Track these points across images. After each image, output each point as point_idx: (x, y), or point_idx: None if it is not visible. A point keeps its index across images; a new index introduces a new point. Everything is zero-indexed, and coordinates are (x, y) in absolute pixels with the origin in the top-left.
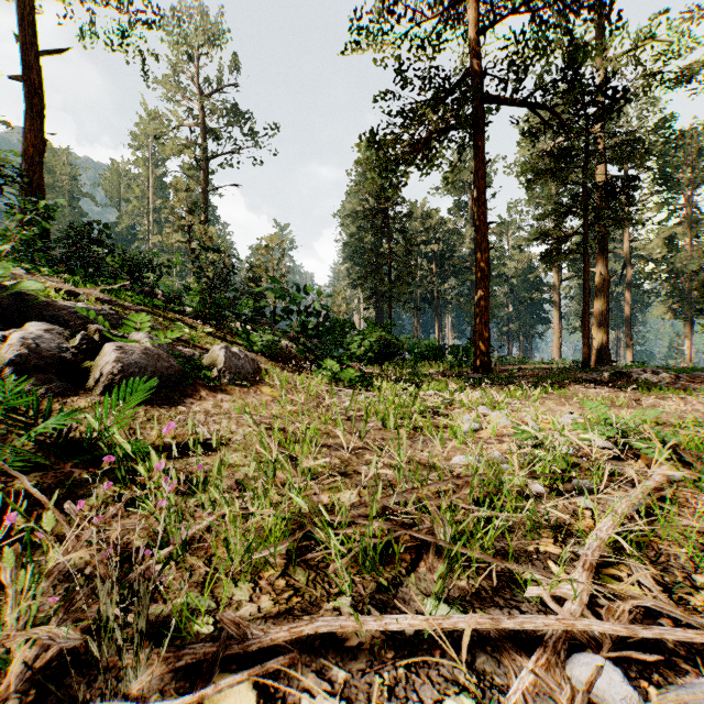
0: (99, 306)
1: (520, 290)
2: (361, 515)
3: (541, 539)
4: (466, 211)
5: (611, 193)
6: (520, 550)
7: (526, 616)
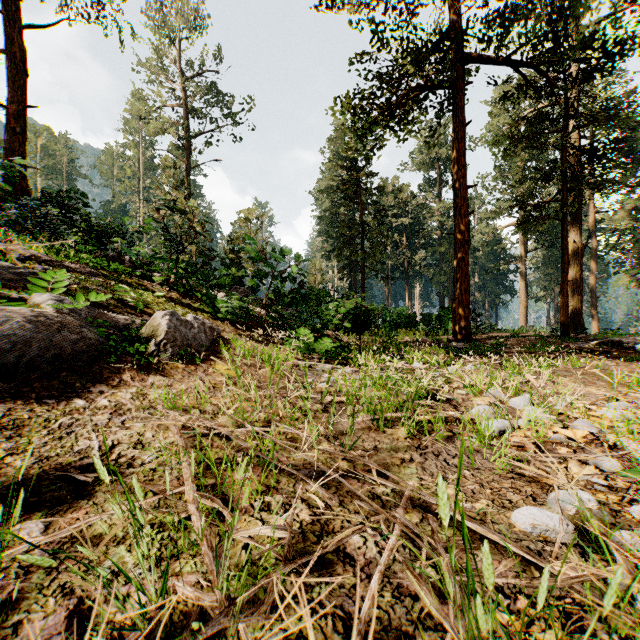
0: (29, 265)
1: (486, 262)
2: None
3: None
4: (435, 187)
5: (592, 157)
6: None
7: None
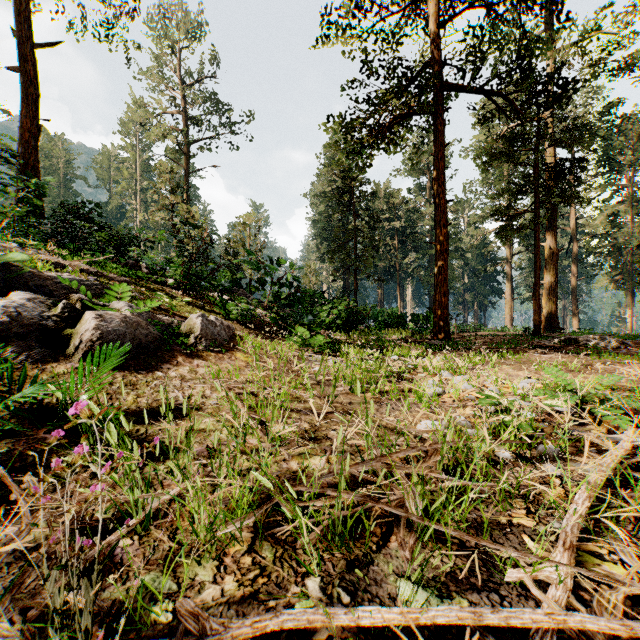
0: (85, 277)
1: (475, 264)
2: (330, 483)
3: (513, 510)
4: (426, 191)
5: (560, 173)
6: (493, 522)
7: (511, 609)
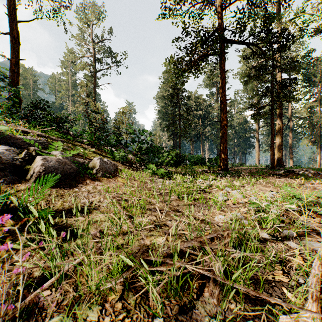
0: (39, 138)
1: (240, 132)
2: (168, 253)
3: (275, 271)
4: (215, 96)
5: (284, 85)
6: (264, 279)
7: None
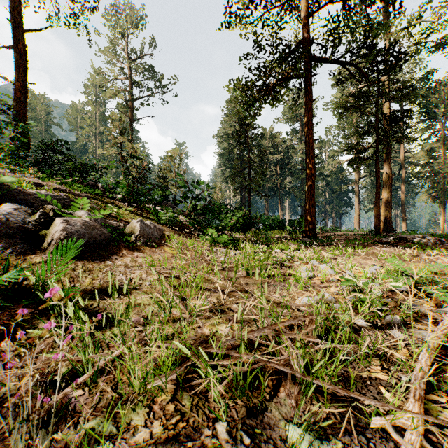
0: (57, 193)
1: (333, 184)
2: (233, 345)
3: (371, 367)
4: (299, 133)
5: (394, 120)
6: (357, 376)
7: None
